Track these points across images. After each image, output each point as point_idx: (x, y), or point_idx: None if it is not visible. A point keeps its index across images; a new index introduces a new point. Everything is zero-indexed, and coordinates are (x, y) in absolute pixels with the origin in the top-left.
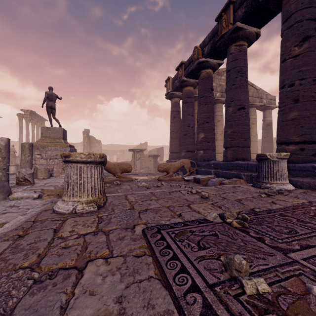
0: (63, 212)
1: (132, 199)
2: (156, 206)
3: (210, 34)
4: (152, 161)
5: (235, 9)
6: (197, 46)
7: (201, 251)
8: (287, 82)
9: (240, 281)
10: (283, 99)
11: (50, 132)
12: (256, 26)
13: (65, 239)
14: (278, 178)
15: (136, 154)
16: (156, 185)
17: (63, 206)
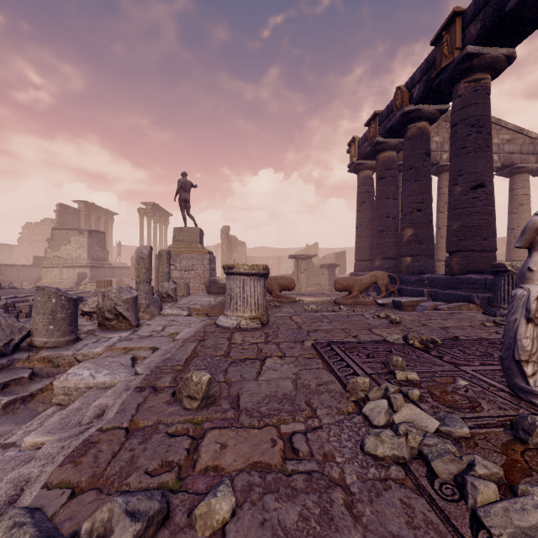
0: (228, 326)
1: (299, 320)
2: (328, 327)
3: (423, 65)
4: (327, 274)
5: (464, 24)
6: (401, 87)
7: (368, 358)
8: None
9: (394, 371)
10: None
11: (184, 234)
12: (505, 45)
13: (240, 344)
14: None
15: (300, 264)
16: (331, 309)
17: (227, 320)
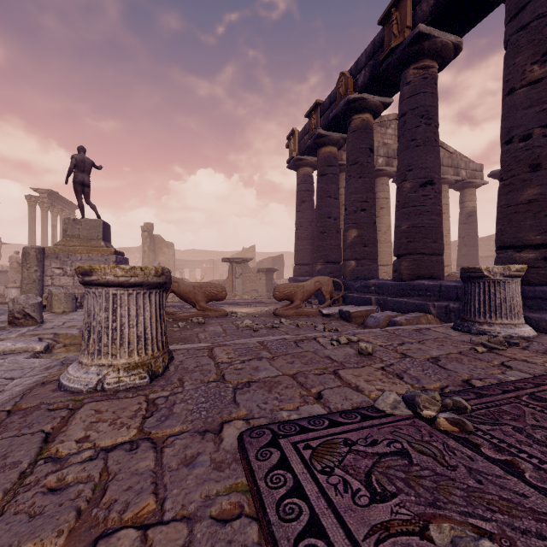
0: (77, 388)
1: (223, 356)
2: (270, 373)
3: (369, 49)
4: (264, 279)
5: (416, 1)
6: (345, 72)
7: (377, 505)
8: (518, 131)
9: None
10: (509, 164)
11: (80, 228)
12: (454, 31)
13: (62, 462)
14: (505, 314)
15: (235, 268)
16: (271, 325)
17: (78, 375)
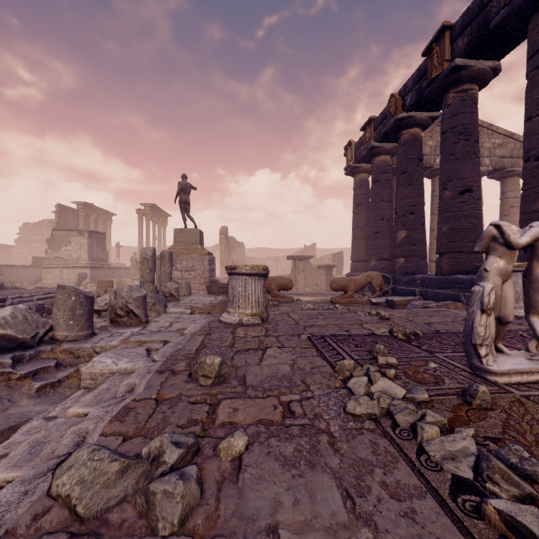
0: (231, 322)
1: (296, 317)
2: (323, 323)
3: (415, 75)
4: (324, 274)
5: (453, 38)
6: (395, 94)
7: (356, 348)
8: (533, 152)
9: (377, 357)
10: (526, 179)
11: (185, 236)
12: (490, 58)
13: (243, 337)
14: None
15: (298, 264)
16: (327, 308)
17: (230, 317)
